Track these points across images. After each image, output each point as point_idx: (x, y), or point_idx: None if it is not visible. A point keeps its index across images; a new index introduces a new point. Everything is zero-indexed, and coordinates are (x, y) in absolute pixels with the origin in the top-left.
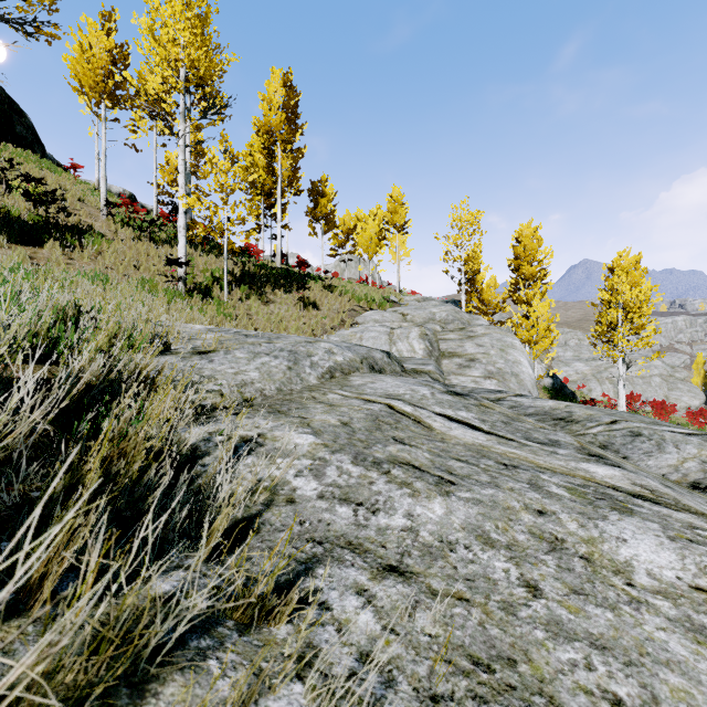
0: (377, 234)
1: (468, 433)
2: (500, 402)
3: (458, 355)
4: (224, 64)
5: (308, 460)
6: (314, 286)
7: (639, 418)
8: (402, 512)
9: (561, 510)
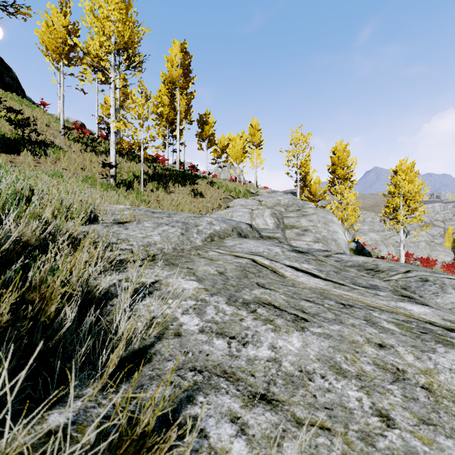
0: (242, 149)
1: (311, 280)
2: (328, 258)
3: (296, 227)
4: (141, 34)
5: (193, 301)
6: (201, 182)
7: (422, 268)
8: (267, 344)
9: (397, 344)
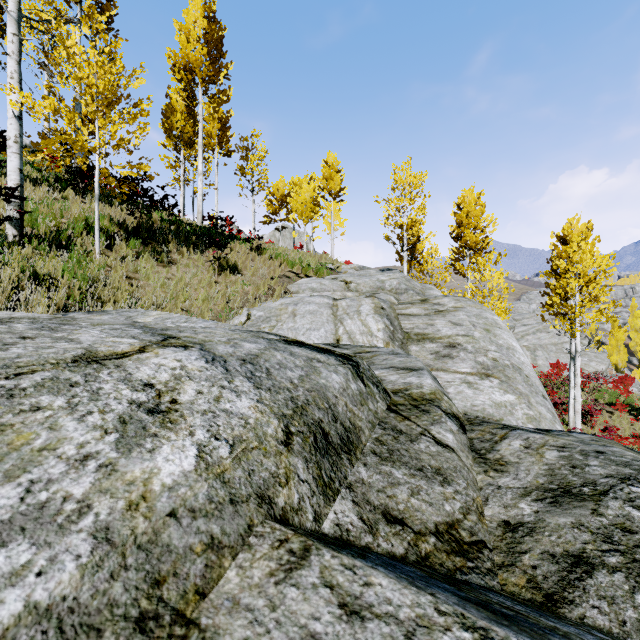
0: (312, 199)
1: None
2: None
3: (431, 337)
4: None
5: None
6: (239, 248)
7: None
8: None
9: None
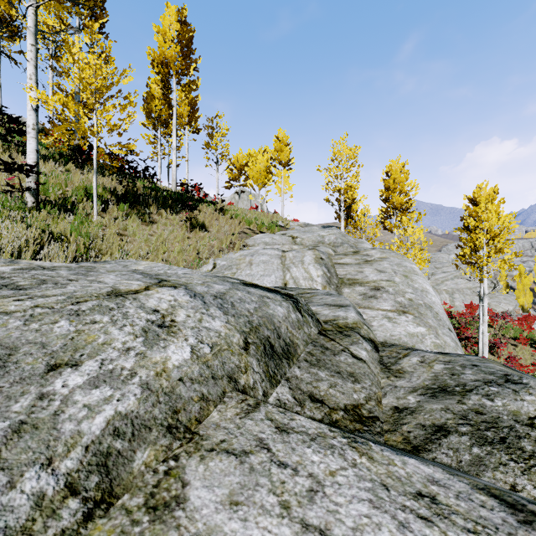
0: (265, 168)
1: None
2: None
3: (360, 282)
4: None
5: None
6: (206, 209)
7: None
8: None
9: None
